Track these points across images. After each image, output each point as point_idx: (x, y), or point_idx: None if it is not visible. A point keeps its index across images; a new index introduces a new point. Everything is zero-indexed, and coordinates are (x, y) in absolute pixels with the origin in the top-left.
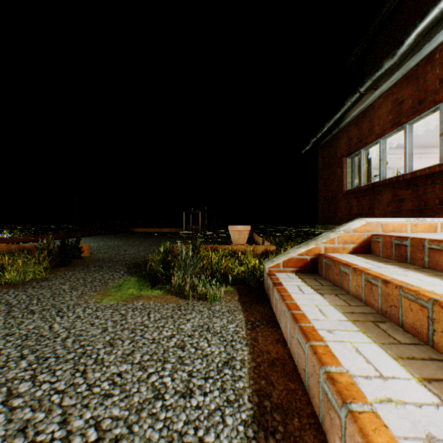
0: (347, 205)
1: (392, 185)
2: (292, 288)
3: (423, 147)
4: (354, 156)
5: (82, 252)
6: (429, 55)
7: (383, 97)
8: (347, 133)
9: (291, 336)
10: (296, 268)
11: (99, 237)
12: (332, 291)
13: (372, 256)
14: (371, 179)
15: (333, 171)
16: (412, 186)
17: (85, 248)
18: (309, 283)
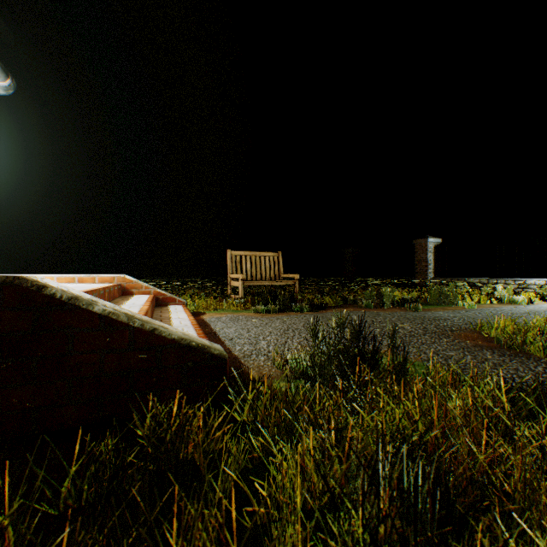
0: None
1: None
2: None
3: None
4: None
5: None
6: None
7: None
8: None
9: None
10: None
11: None
12: None
13: None
14: None
15: None
16: None
17: None
18: None
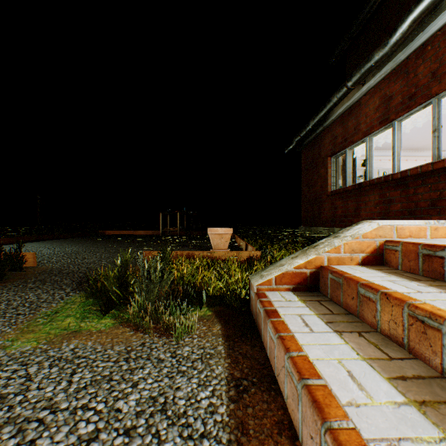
0: (331, 206)
1: (380, 185)
2: (294, 322)
3: (401, 150)
4: (339, 156)
5: (22, 262)
6: (420, 47)
7: (371, 94)
8: (331, 131)
9: (307, 432)
10: (292, 285)
11: (59, 241)
12: (350, 324)
13: (389, 269)
14: (356, 180)
15: (317, 171)
16: (402, 186)
17: (29, 256)
18: (314, 310)
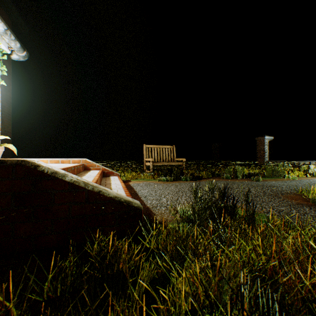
0: None
1: None
2: None
3: None
4: None
5: None
6: None
7: None
8: None
9: None
10: None
11: None
12: None
13: None
14: None
15: None
16: None
17: None
18: None
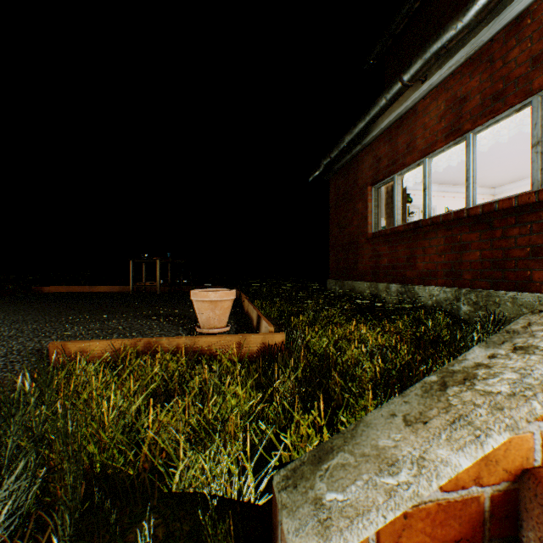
0: (373, 253)
1: (448, 224)
2: None
3: (449, 184)
4: (381, 186)
5: None
6: (514, 22)
7: (433, 96)
8: (373, 152)
9: None
10: None
11: None
12: None
13: None
14: (407, 217)
15: (352, 206)
16: (484, 226)
17: None
18: None
